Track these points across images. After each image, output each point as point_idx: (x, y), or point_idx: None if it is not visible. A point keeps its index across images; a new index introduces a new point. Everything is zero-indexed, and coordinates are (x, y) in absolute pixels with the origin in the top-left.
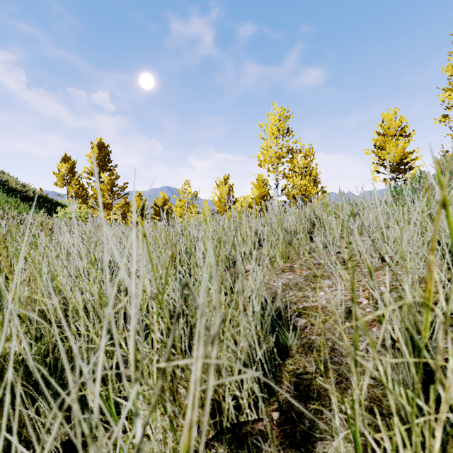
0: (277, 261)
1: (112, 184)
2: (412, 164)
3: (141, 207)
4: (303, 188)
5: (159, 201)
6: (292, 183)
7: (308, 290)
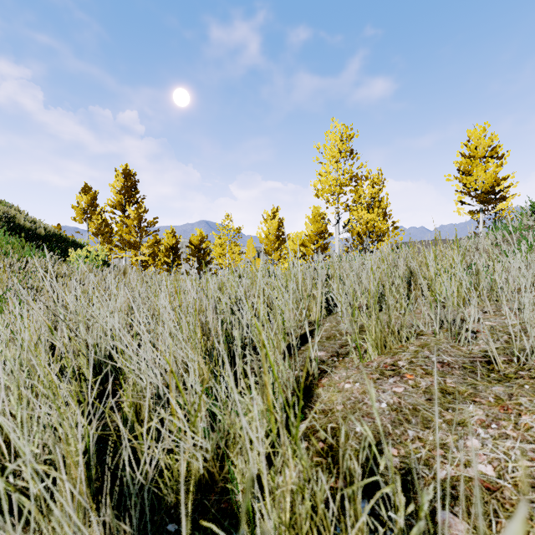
0: (369, 353)
1: (139, 219)
2: (505, 193)
3: (174, 246)
4: (370, 223)
5: (195, 239)
6: (357, 217)
7: (443, 428)
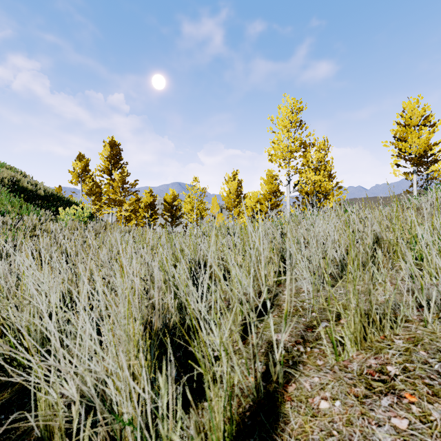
0: (346, 349)
1: (123, 181)
2: (436, 156)
3: (151, 203)
4: (317, 184)
5: (169, 197)
6: (306, 179)
7: None
